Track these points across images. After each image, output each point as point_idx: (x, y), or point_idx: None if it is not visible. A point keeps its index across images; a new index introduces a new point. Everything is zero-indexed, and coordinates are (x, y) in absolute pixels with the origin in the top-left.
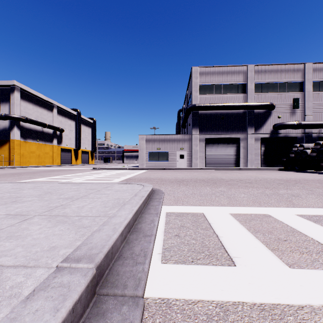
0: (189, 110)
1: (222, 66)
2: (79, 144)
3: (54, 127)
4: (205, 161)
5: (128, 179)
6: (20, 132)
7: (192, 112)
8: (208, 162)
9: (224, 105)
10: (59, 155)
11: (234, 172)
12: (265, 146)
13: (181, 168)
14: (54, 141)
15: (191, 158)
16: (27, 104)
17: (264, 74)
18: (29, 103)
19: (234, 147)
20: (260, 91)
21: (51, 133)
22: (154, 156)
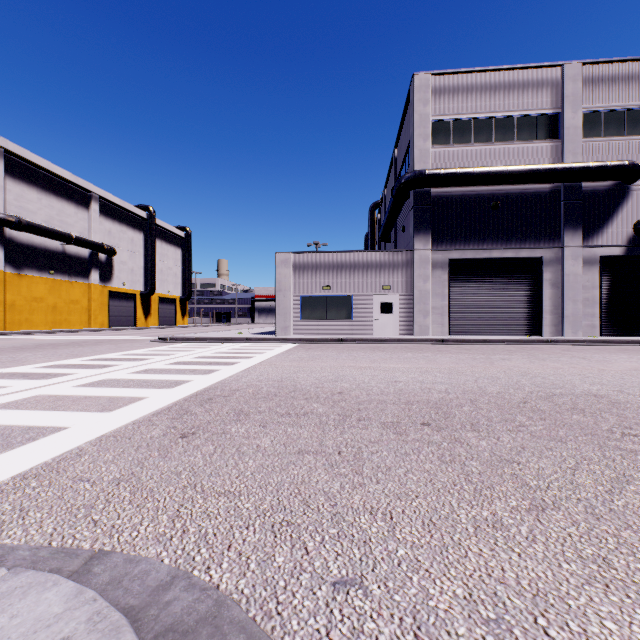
0: (405, 186)
1: (495, 71)
2: (153, 281)
3: (90, 243)
4: (449, 319)
5: (200, 396)
6: (6, 253)
7: (414, 192)
8: (455, 322)
9: (502, 169)
10: (106, 307)
11: (561, 355)
12: (612, 280)
13: (387, 338)
14: (92, 274)
15: (411, 311)
16: (24, 189)
17: (609, 88)
18: (28, 187)
19: (527, 283)
20: (598, 132)
21: (85, 257)
22: (316, 306)
